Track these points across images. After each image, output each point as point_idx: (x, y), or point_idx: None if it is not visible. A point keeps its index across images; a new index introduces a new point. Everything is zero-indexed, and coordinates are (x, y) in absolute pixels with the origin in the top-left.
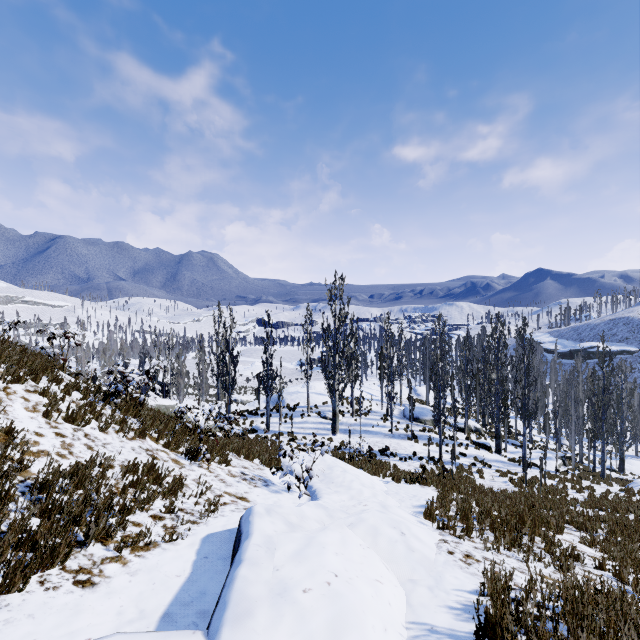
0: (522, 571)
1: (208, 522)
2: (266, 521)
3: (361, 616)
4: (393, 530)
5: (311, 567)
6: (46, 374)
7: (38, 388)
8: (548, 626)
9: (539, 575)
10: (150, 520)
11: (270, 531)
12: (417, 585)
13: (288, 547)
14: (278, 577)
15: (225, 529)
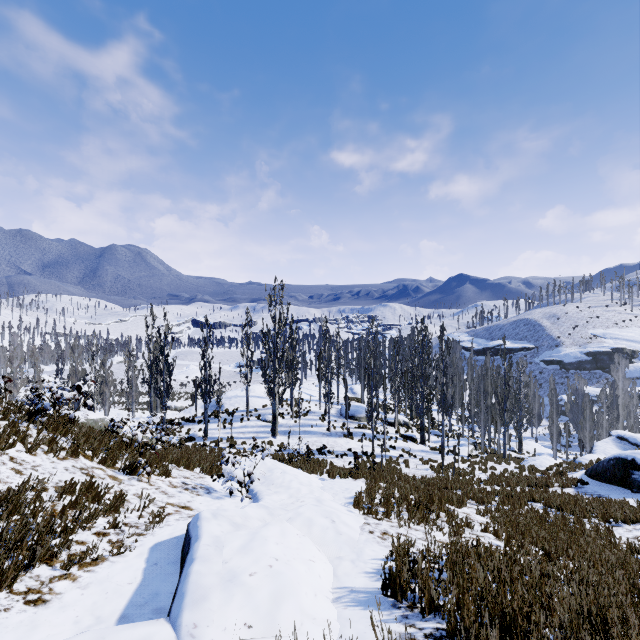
0: (425, 540)
1: (154, 532)
2: (213, 524)
3: (297, 586)
4: (325, 519)
5: (256, 556)
6: None
7: None
8: (435, 575)
9: (437, 541)
10: (94, 537)
11: (218, 532)
12: (343, 560)
13: (235, 543)
14: (227, 568)
15: (172, 537)
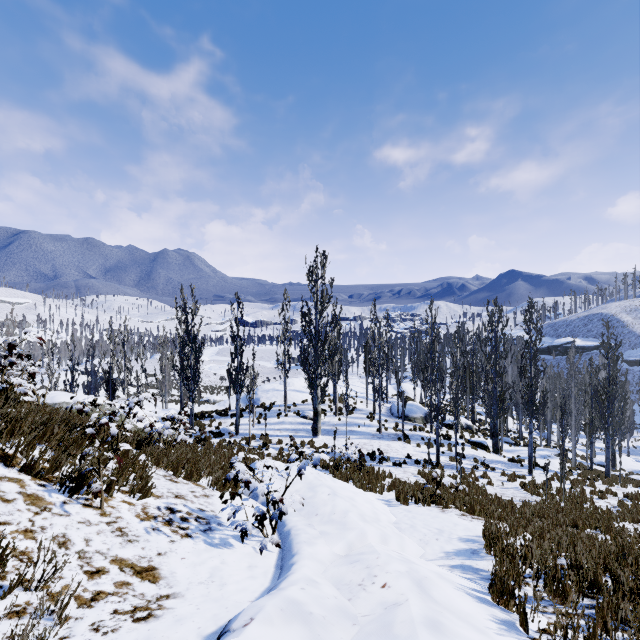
0: None
1: None
2: None
3: None
4: None
5: None
6: None
7: None
8: None
9: None
10: None
11: None
12: None
13: None
14: None
15: None
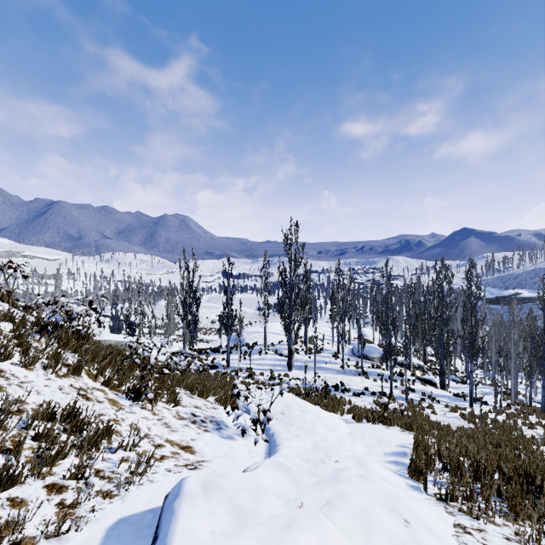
0: None
1: (127, 494)
2: (199, 511)
3: None
4: (392, 517)
5: None
6: None
7: None
8: None
9: None
10: (42, 494)
11: (203, 534)
12: None
13: None
14: None
15: (147, 508)
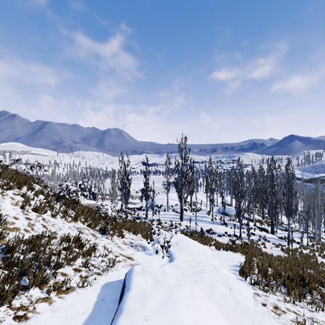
0: (315, 320)
1: (107, 274)
2: (141, 278)
3: None
4: (223, 286)
5: (170, 319)
6: (26, 185)
7: (20, 193)
8: None
9: None
10: (72, 272)
11: (143, 285)
12: None
13: (155, 299)
14: None
15: (117, 279)
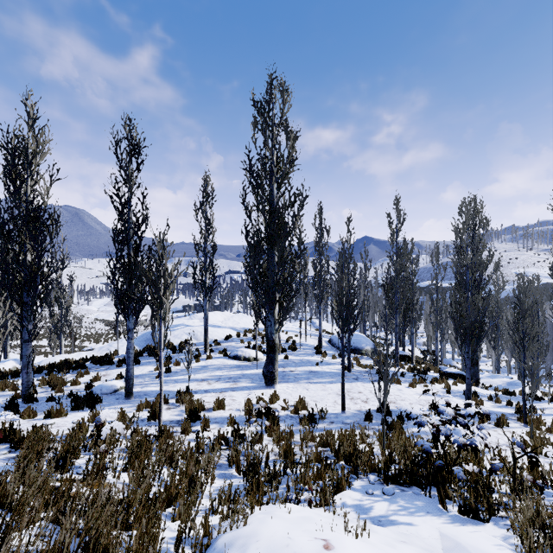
0: None
1: None
2: None
3: None
4: None
5: None
6: None
7: None
8: None
9: None
10: None
11: None
12: None
13: None
14: None
15: None
